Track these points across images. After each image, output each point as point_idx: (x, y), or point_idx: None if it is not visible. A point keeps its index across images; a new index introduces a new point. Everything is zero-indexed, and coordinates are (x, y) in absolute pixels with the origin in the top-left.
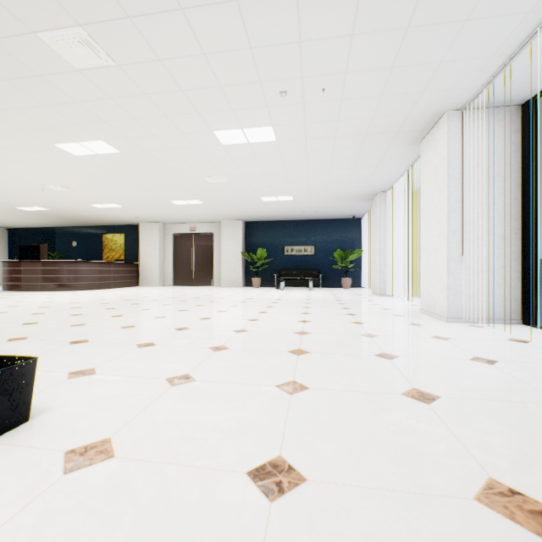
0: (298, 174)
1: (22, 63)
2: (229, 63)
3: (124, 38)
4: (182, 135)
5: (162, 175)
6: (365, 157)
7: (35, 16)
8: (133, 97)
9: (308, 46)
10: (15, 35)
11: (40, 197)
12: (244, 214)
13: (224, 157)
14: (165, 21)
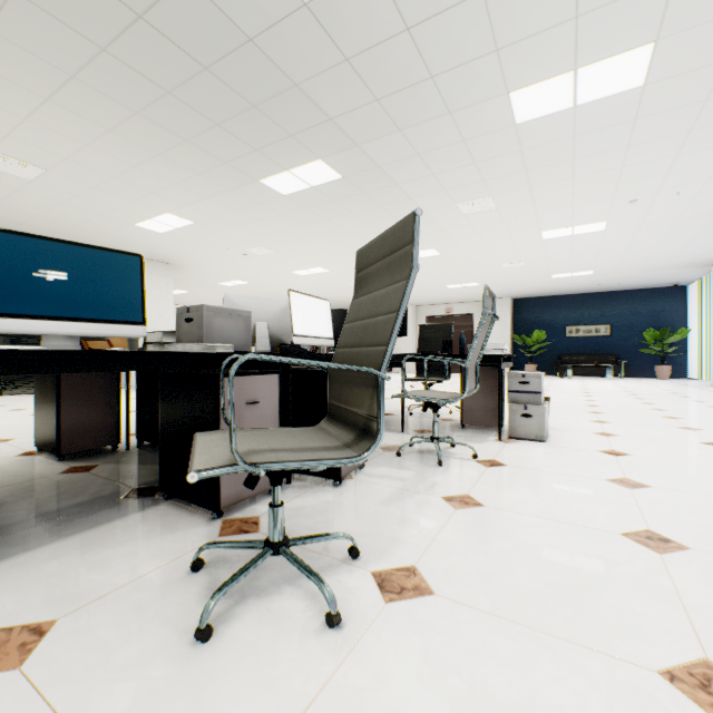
0: (613, 251)
1: (428, 218)
2: (591, 194)
3: (515, 196)
4: (508, 238)
5: (459, 266)
6: (712, 229)
7: (464, 197)
8: (489, 222)
9: (673, 175)
10: (441, 207)
11: (331, 292)
12: (517, 292)
13: (536, 248)
14: (555, 184)
